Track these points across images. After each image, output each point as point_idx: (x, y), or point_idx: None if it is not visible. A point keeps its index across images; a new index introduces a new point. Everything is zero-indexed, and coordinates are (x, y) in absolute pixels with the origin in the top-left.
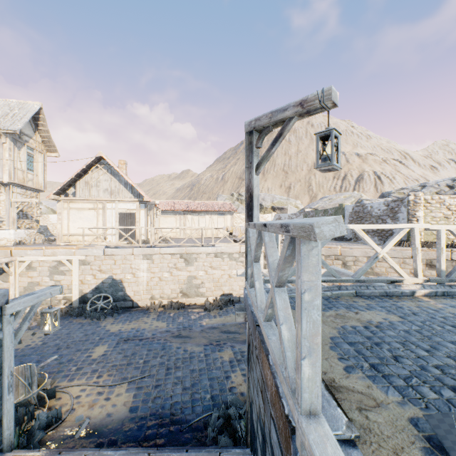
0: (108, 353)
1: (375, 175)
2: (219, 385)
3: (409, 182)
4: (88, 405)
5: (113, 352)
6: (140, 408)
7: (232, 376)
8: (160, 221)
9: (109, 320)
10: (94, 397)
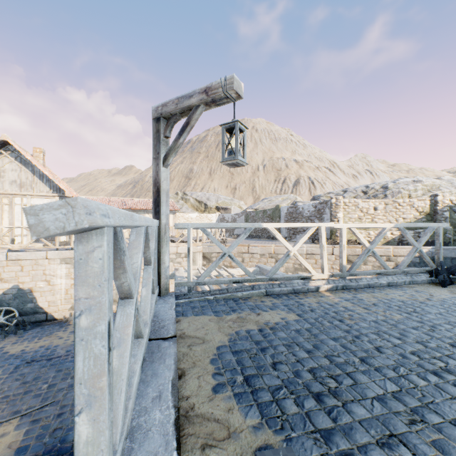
0: None
1: (309, 180)
2: None
3: (336, 188)
4: None
5: (8, 379)
6: (31, 447)
7: None
8: None
9: (10, 340)
10: None
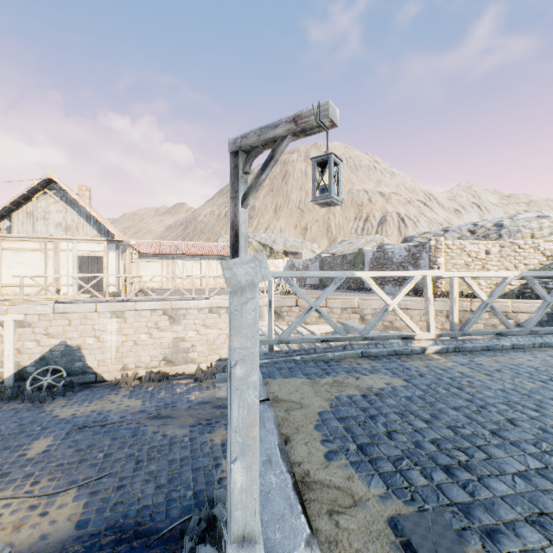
0: (53, 449)
1: (398, 217)
2: (205, 476)
3: (433, 226)
4: (13, 526)
5: (60, 446)
6: (92, 521)
7: (224, 463)
8: (141, 268)
9: (59, 402)
10: (23, 514)
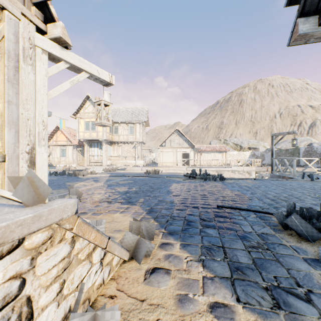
0: None
1: None
2: None
3: None
4: None
5: None
6: None
7: None
8: None
9: None
10: None
